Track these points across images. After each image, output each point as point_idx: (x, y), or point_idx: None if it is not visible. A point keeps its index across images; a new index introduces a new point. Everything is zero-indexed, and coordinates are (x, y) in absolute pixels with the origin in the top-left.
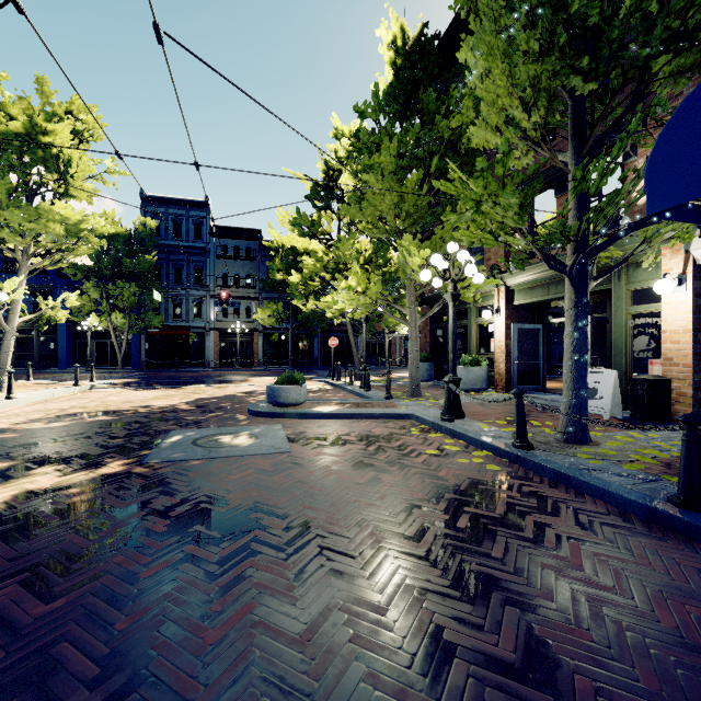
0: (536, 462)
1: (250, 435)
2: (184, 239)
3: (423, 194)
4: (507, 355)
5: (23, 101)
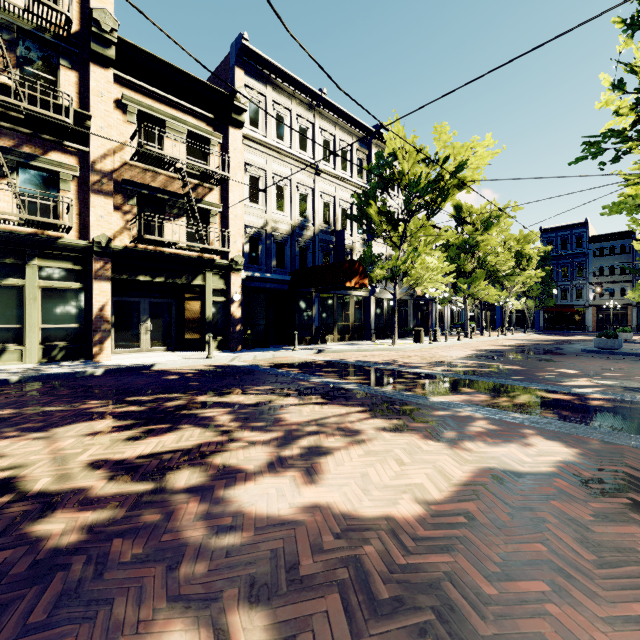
0: None
1: None
2: (568, 249)
3: None
4: None
5: (514, 239)
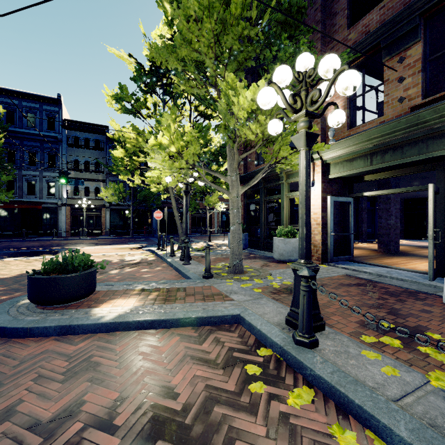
0: None
1: None
2: (38, 128)
3: None
4: (323, 227)
5: None
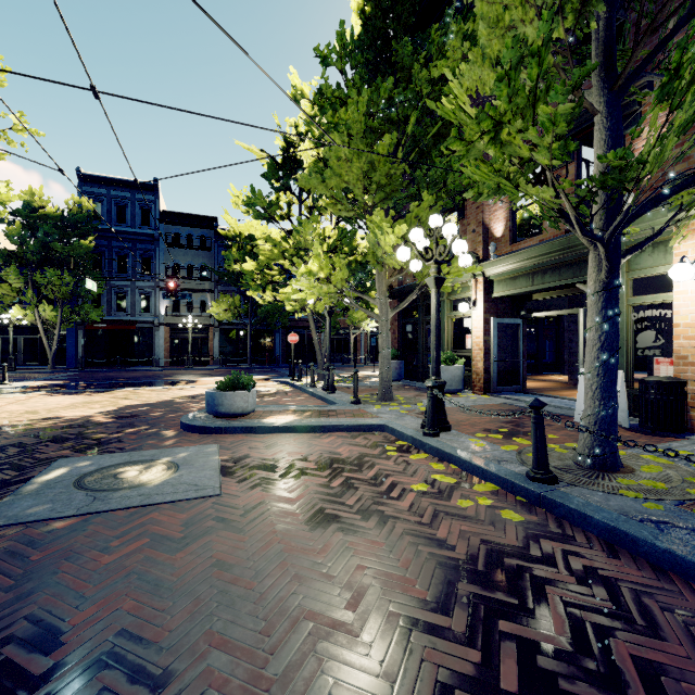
0: (573, 509)
1: (169, 464)
2: (129, 224)
3: (399, 157)
4: (486, 352)
5: None
